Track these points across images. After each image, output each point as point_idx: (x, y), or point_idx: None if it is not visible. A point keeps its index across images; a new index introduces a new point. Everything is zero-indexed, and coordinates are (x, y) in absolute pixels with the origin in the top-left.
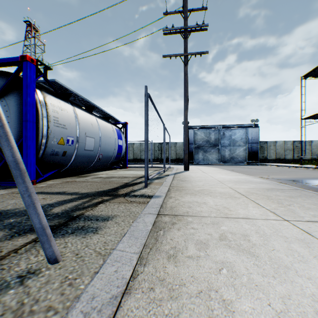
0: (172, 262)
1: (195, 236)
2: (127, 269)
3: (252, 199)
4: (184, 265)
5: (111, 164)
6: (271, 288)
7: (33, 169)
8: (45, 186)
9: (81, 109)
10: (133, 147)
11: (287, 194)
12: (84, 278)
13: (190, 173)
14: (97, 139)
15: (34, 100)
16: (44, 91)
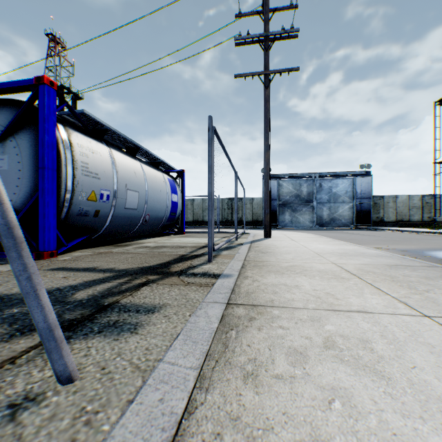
0: (251, 385)
1: (285, 341)
2: (179, 396)
3: (368, 282)
4: (270, 392)
5: (161, 228)
6: (420, 440)
7: (53, 235)
8: (70, 258)
9: (120, 152)
10: (193, 205)
11: (421, 273)
12: (111, 411)
13: (272, 241)
14: (142, 194)
15: (54, 139)
16: (69, 127)
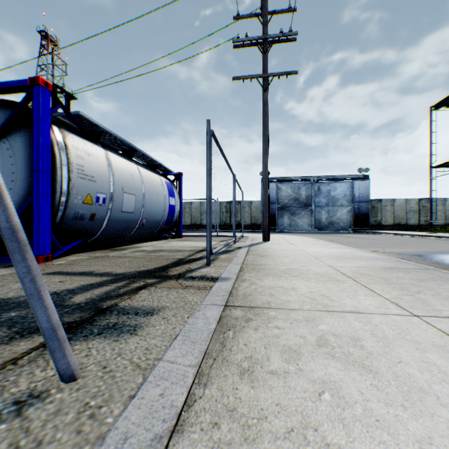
0: (247, 380)
1: (281, 340)
2: (179, 391)
3: (362, 284)
4: (265, 386)
5: (159, 232)
6: (400, 425)
7: (48, 239)
8: (65, 263)
9: (117, 154)
10: (191, 208)
11: (414, 275)
12: (114, 406)
13: (271, 244)
14: (139, 197)
15: (49, 141)
16: (64, 128)
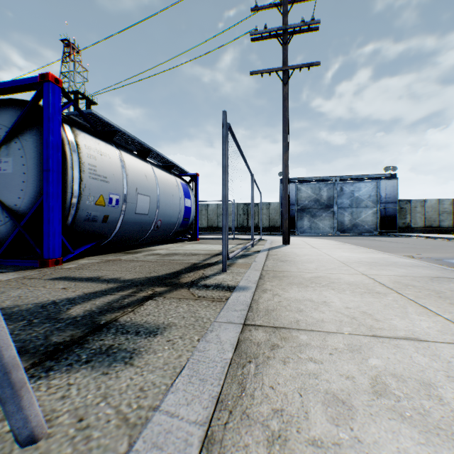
0: None
1: (320, 382)
2: None
3: (409, 298)
4: None
5: (174, 235)
6: None
7: (58, 241)
8: (75, 267)
9: (131, 154)
10: (208, 210)
11: None
12: None
13: (292, 248)
14: (153, 198)
15: (60, 140)
16: (76, 127)
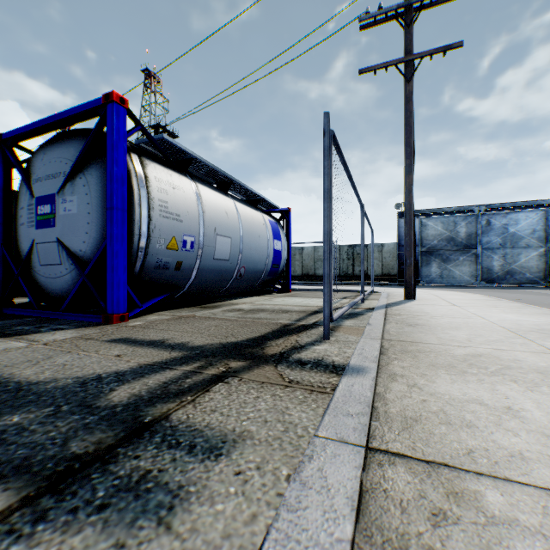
0: None
1: None
2: None
3: None
4: None
5: (261, 285)
6: None
7: (123, 293)
8: (141, 324)
9: (209, 187)
10: (302, 255)
11: None
12: None
13: (419, 305)
14: (235, 240)
15: (125, 171)
16: (145, 157)
